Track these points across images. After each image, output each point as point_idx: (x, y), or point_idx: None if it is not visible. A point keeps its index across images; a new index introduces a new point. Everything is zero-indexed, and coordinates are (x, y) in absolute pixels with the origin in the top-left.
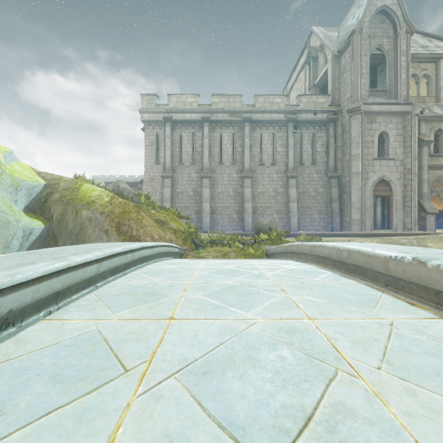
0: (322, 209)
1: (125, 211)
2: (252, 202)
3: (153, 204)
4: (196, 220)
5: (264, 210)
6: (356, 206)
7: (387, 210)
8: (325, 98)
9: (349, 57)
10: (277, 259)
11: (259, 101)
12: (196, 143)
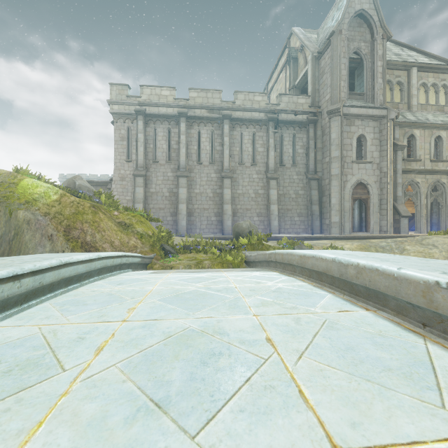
0: (303, 211)
1: (78, 212)
2: (231, 204)
3: (116, 204)
4: (172, 223)
5: (244, 212)
6: (335, 209)
7: (365, 213)
8: (305, 99)
9: (328, 58)
10: (259, 270)
11: (239, 98)
12: (172, 140)
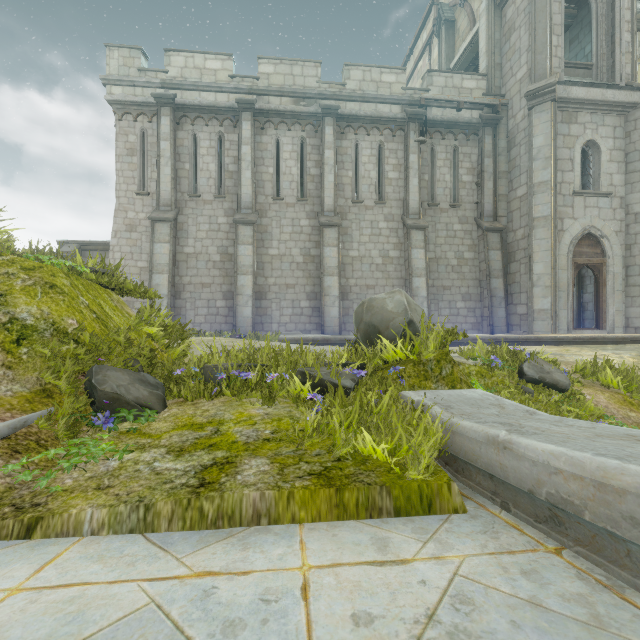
0: (472, 291)
1: None
2: (339, 275)
3: None
4: (226, 311)
5: (363, 291)
6: (543, 284)
7: (596, 293)
8: (477, 81)
9: None
10: None
11: (352, 77)
12: (227, 155)
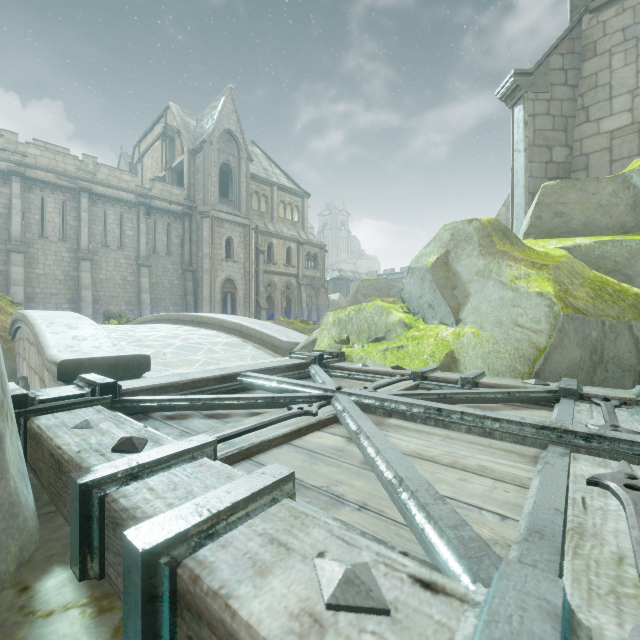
0: (178, 302)
1: None
2: (93, 290)
3: None
4: None
5: (110, 300)
6: (207, 300)
7: (233, 305)
8: (181, 191)
9: (202, 160)
10: None
11: (102, 172)
12: None
